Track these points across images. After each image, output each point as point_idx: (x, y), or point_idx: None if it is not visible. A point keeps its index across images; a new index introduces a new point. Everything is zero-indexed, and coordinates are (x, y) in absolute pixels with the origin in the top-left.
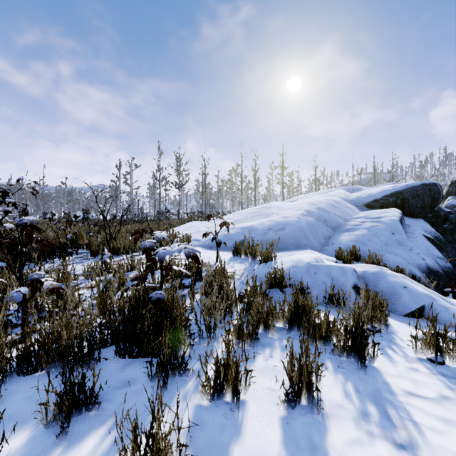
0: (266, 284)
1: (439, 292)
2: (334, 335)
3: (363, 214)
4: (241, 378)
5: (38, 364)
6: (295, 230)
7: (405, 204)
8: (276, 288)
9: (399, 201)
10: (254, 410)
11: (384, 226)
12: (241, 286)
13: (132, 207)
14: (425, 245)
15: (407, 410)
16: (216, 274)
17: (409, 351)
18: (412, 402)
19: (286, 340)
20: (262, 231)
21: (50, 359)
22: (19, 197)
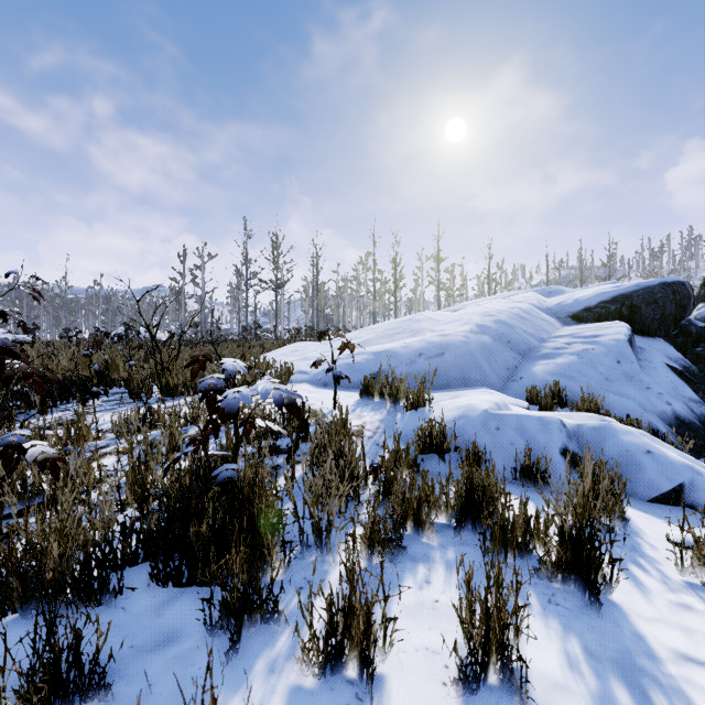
0: (417, 448)
1: (695, 457)
2: (537, 540)
3: (569, 331)
4: (377, 640)
5: (5, 602)
6: (460, 356)
7: (634, 314)
8: (432, 453)
9: (625, 310)
10: (401, 696)
11: (603, 349)
12: (375, 450)
13: (203, 320)
14: (669, 380)
15: (688, 696)
16: (333, 431)
17: (669, 569)
18: (694, 678)
19: (457, 557)
20: (408, 357)
21: (27, 592)
22: (29, 304)
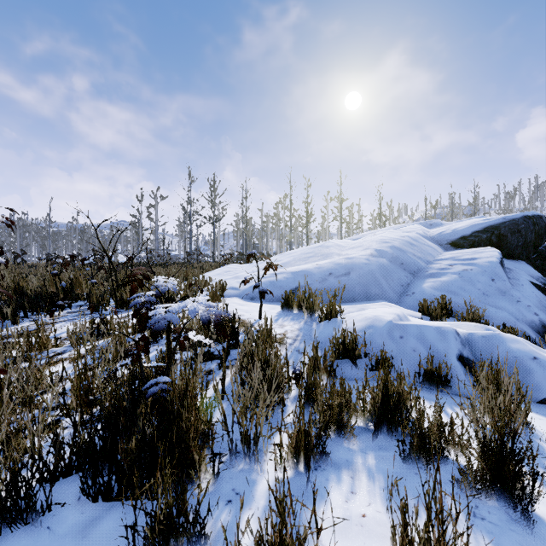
0: (333, 355)
1: None
2: (451, 446)
3: (450, 255)
4: None
5: None
6: (363, 275)
7: (502, 241)
8: (345, 358)
9: (494, 238)
10: None
11: (480, 270)
12: (295, 356)
13: (157, 248)
14: (535, 295)
15: None
16: (260, 341)
17: None
18: None
19: (388, 478)
20: (320, 276)
21: None
22: (22, 235)
